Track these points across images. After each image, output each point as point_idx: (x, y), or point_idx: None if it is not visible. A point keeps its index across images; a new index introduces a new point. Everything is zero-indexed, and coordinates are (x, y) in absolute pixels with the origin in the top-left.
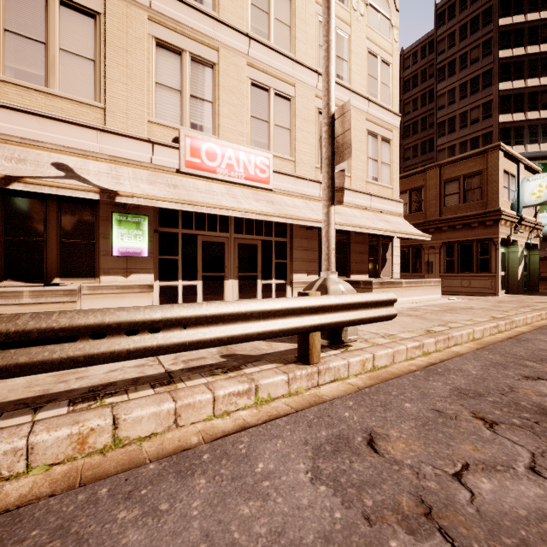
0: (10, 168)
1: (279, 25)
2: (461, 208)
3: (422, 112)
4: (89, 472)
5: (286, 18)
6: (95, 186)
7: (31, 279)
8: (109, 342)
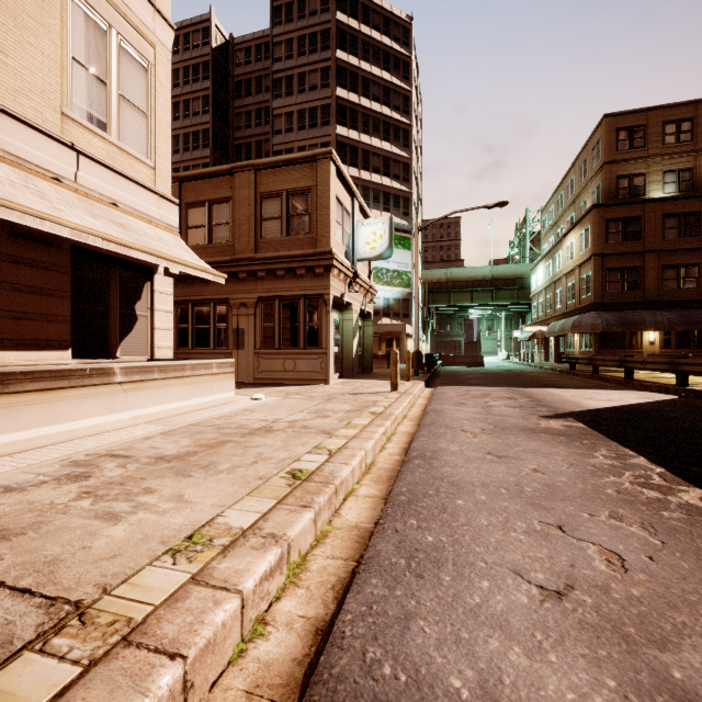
0: None
1: None
2: (284, 243)
3: (257, 133)
4: None
5: None
6: None
7: None
8: None
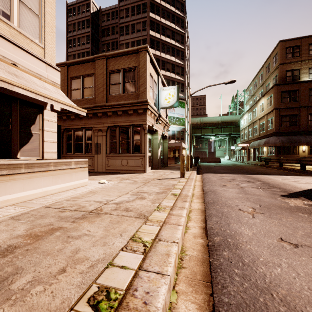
0: None
1: None
2: (121, 97)
3: None
4: None
5: None
6: None
7: None
8: None
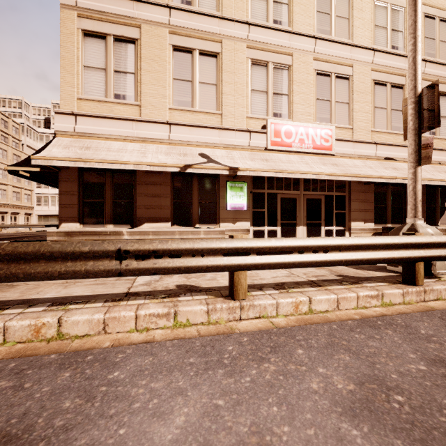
0: (183, 160)
1: (339, 20)
2: None
3: None
4: (309, 321)
5: (345, 12)
6: (225, 166)
7: (185, 224)
8: (306, 256)
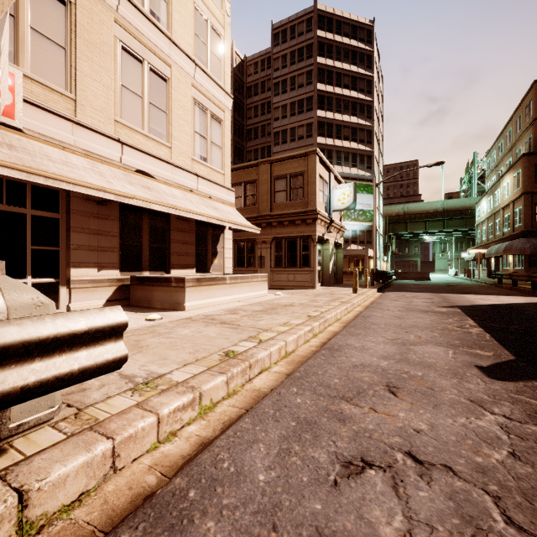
0: None
1: None
2: (288, 205)
3: (262, 120)
4: None
5: None
6: None
7: None
8: None
